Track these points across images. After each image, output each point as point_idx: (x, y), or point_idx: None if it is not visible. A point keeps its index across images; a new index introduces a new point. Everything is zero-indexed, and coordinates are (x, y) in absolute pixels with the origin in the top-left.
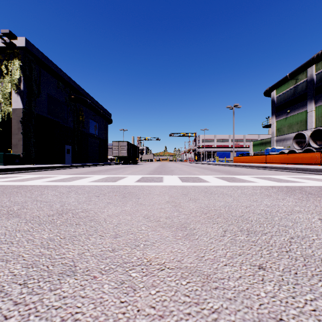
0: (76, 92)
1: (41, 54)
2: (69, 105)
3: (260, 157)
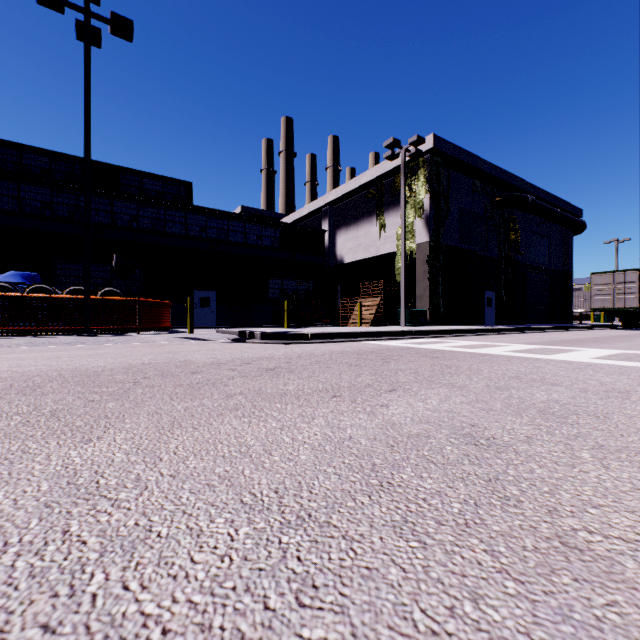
0: (503, 189)
1: (452, 147)
2: (491, 217)
3: None
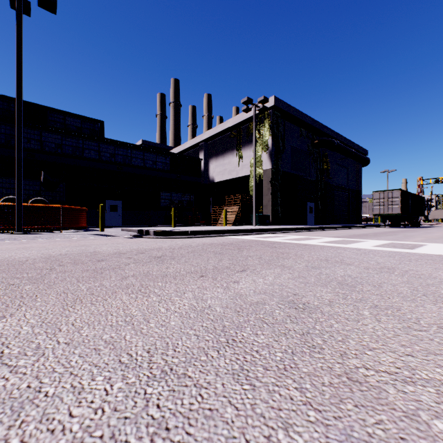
0: (319, 135)
1: (286, 105)
2: (311, 153)
3: None
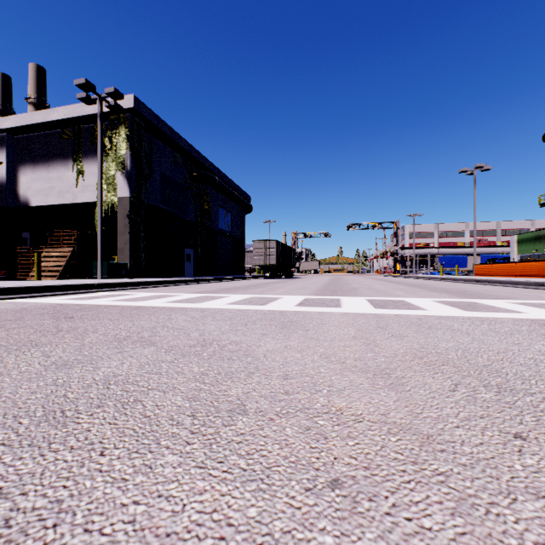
0: (199, 167)
1: (153, 115)
2: (190, 188)
3: (535, 265)
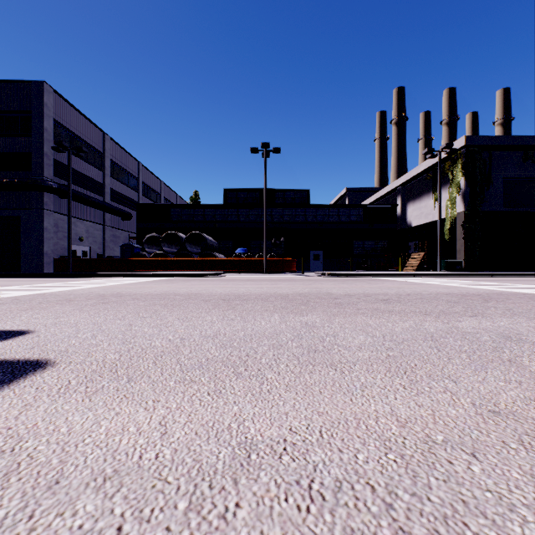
0: None
1: (486, 138)
2: None
3: None
